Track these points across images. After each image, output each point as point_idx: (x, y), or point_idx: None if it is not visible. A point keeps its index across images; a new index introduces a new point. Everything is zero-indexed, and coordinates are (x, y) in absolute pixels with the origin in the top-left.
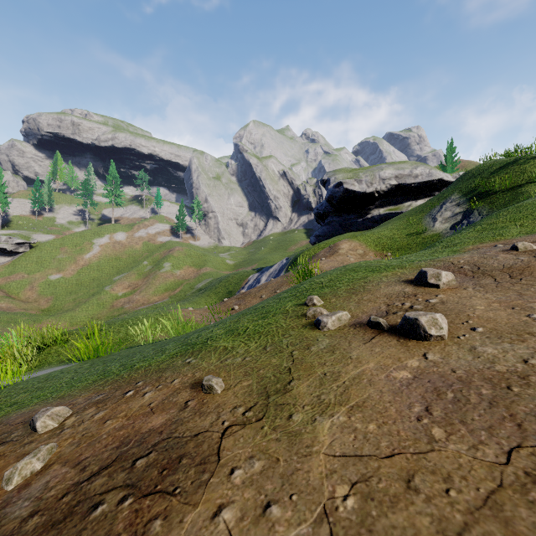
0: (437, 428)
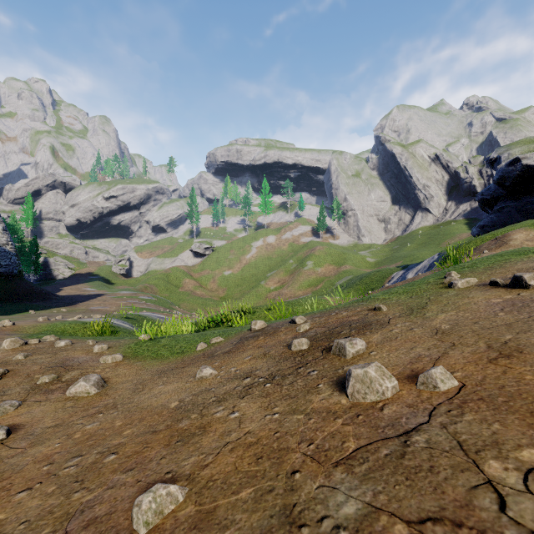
0: (502, 313)
